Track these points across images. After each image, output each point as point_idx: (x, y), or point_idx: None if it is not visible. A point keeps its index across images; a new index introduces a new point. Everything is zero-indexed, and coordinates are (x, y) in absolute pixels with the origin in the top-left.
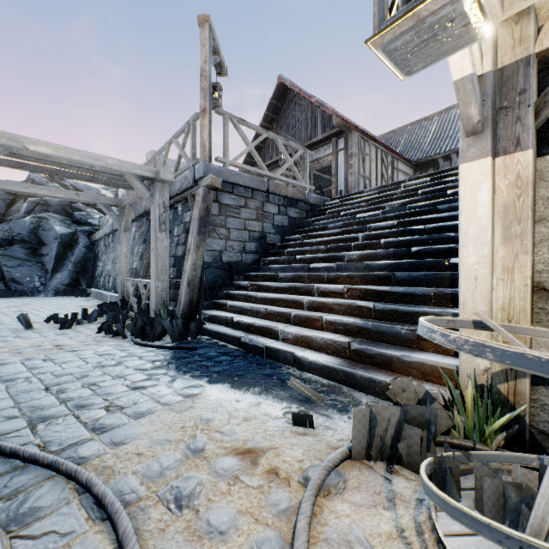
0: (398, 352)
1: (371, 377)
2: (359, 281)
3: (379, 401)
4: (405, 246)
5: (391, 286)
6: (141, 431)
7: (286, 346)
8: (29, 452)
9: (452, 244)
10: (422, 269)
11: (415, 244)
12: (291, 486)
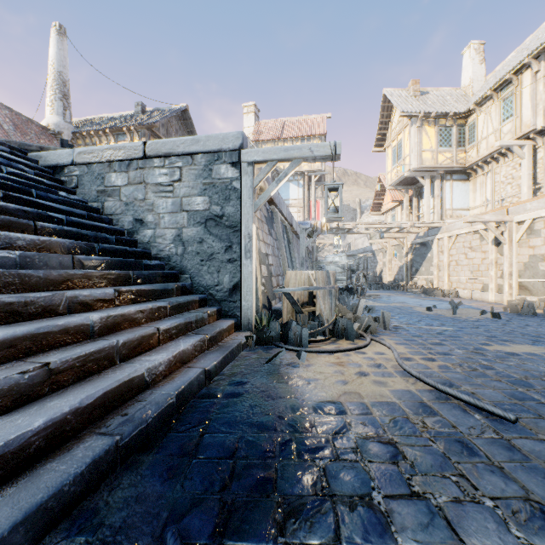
0: (221, 326)
1: (238, 343)
2: (101, 282)
3: (245, 354)
4: (70, 238)
5: (140, 285)
6: (391, 391)
7: (177, 378)
8: (467, 395)
9: (109, 244)
10: (129, 268)
11: (80, 239)
12: (338, 355)
